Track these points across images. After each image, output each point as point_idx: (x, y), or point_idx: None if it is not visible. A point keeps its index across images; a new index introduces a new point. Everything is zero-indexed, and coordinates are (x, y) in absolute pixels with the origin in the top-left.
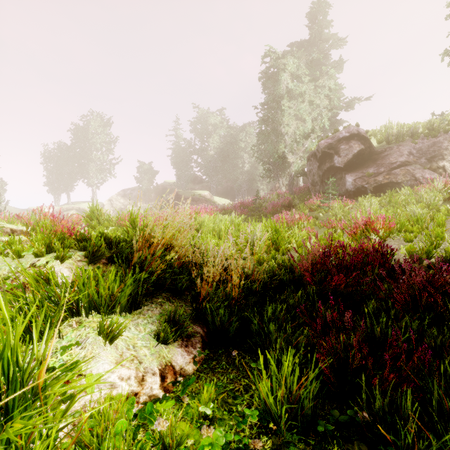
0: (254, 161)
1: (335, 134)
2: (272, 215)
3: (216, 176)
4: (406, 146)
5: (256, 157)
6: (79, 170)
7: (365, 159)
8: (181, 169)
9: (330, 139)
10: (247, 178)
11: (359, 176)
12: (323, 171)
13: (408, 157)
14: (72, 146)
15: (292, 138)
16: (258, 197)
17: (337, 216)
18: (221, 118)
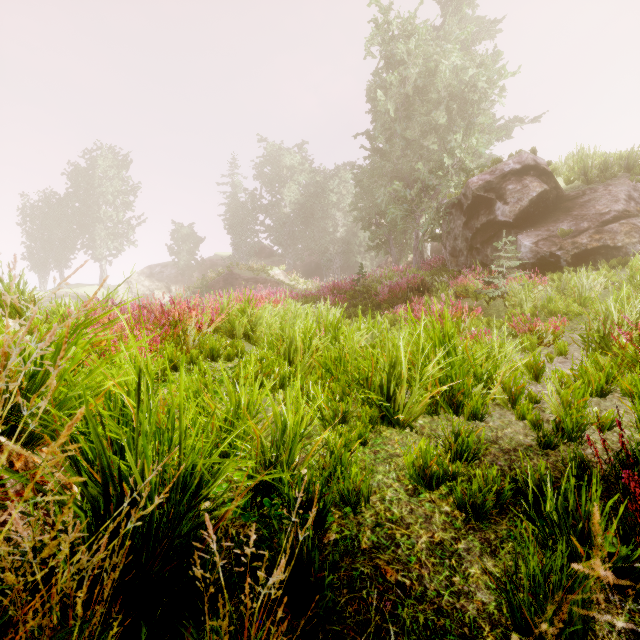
0: (351, 223)
1: (495, 166)
2: (389, 305)
3: (294, 247)
4: (620, 186)
5: (357, 213)
6: (78, 235)
7: (550, 209)
8: (239, 234)
9: (488, 174)
10: (342, 250)
11: (544, 236)
12: (473, 230)
13: (627, 204)
14: (68, 197)
15: (418, 179)
16: (362, 276)
17: (522, 306)
18: (301, 157)
